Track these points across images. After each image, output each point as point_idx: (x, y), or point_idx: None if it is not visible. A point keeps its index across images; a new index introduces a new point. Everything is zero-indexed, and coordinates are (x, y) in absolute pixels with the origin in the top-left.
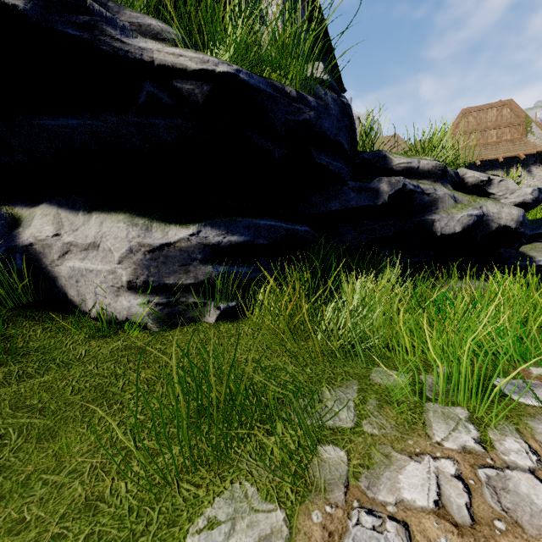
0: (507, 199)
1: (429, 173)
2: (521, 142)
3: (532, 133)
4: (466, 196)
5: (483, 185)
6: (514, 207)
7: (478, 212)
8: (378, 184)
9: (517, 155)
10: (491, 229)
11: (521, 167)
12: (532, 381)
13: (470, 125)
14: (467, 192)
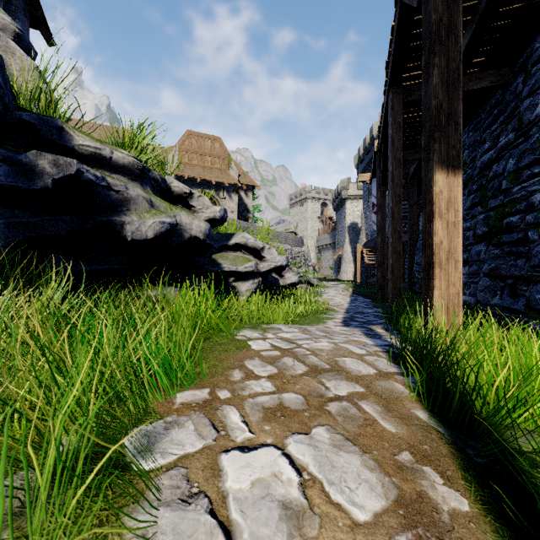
0: (204, 213)
1: (126, 169)
2: (226, 173)
3: (232, 168)
4: (164, 202)
5: (186, 196)
6: (203, 221)
7: (172, 220)
8: (36, 159)
9: (224, 182)
10: (185, 239)
11: (226, 192)
12: (169, 418)
13: (193, 146)
14: (175, 201)
